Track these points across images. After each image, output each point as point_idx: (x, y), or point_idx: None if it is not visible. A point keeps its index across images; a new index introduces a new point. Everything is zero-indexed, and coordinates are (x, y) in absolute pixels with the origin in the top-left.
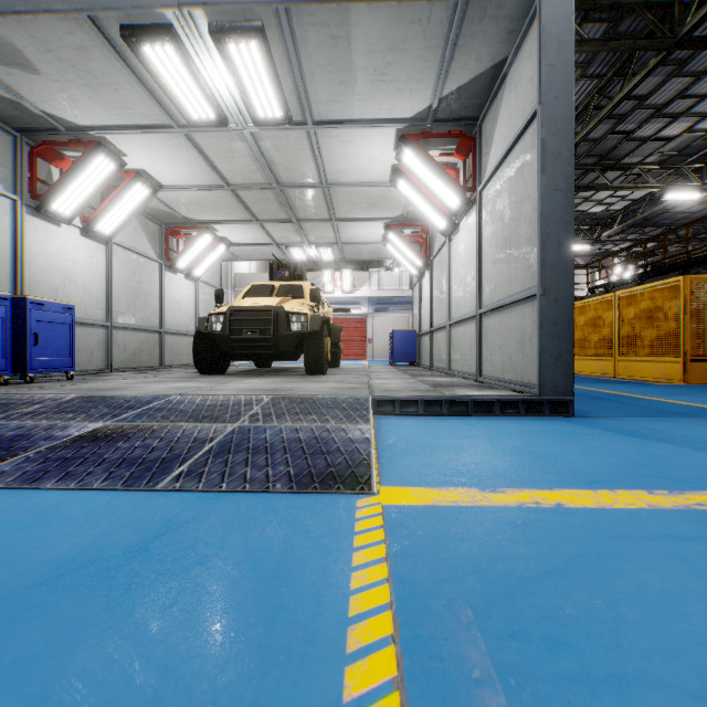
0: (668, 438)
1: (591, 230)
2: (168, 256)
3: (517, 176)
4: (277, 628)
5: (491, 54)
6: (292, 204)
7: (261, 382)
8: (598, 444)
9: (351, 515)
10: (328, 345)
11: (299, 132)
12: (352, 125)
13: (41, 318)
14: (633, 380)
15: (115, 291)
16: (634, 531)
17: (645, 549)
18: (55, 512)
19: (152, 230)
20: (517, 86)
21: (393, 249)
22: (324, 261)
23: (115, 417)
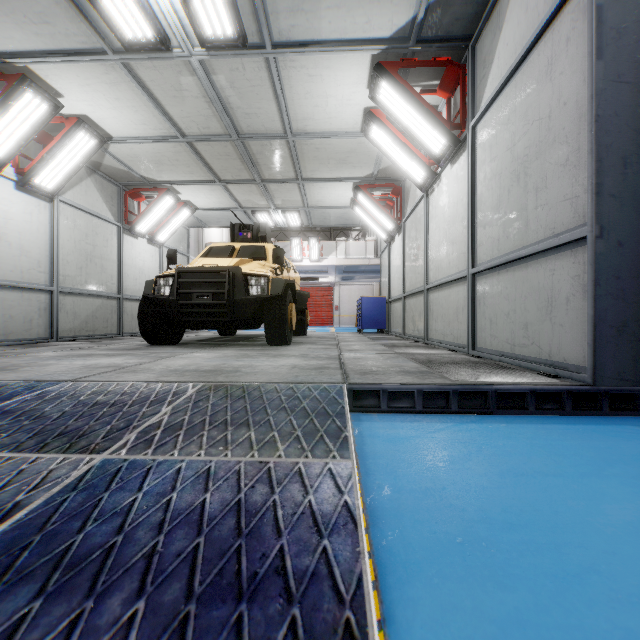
0: None
1: None
2: (127, 219)
3: (540, 83)
4: None
5: None
6: (255, 161)
7: (207, 357)
8: None
9: None
10: (292, 311)
11: (257, 60)
12: (319, 48)
13: None
14: None
15: (62, 253)
16: None
17: None
18: None
19: (109, 190)
20: None
21: (362, 212)
22: (293, 233)
23: None
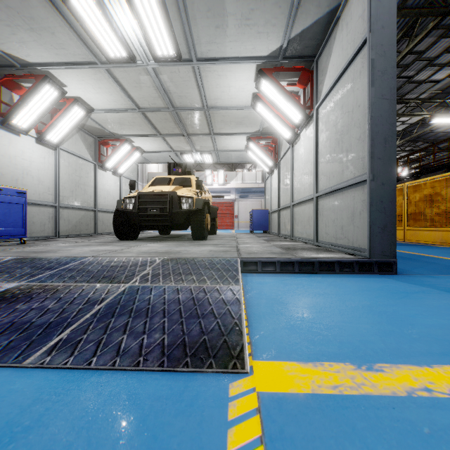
0: None
1: None
2: (100, 159)
3: (348, 92)
4: None
5: (328, 2)
6: (183, 123)
7: (159, 246)
8: (435, 303)
9: (223, 413)
10: (208, 219)
11: (187, 67)
12: (225, 61)
13: None
14: (419, 243)
15: (61, 182)
16: None
17: None
18: None
19: (89, 141)
20: (348, 25)
21: (253, 154)
22: (206, 165)
23: (32, 277)
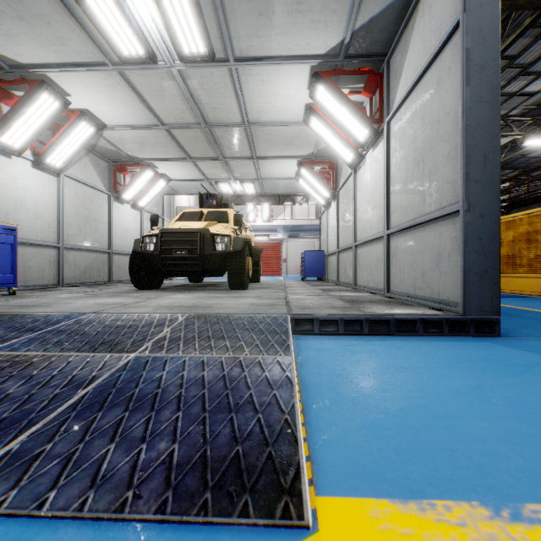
0: None
1: None
2: (116, 189)
3: (432, 96)
4: None
5: None
6: (219, 143)
7: (185, 298)
8: None
9: None
10: (249, 263)
11: (222, 69)
12: (270, 61)
13: None
14: (513, 294)
15: (66, 216)
16: None
17: None
18: None
19: (102, 166)
20: (432, 8)
21: (305, 183)
22: (248, 197)
23: (3, 342)
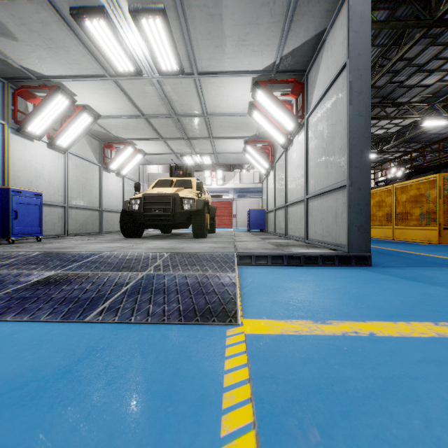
0: (438, 282)
1: (376, 145)
2: (105, 161)
3: (332, 107)
4: (163, 447)
5: (315, 27)
6: (184, 128)
7: (163, 243)
8: (391, 286)
9: (223, 342)
10: (208, 218)
11: (189, 79)
12: (223, 75)
13: (19, 201)
14: (405, 241)
15: (70, 183)
16: (430, 356)
17: (442, 372)
18: (10, 339)
19: (94, 144)
20: (332, 48)
21: (250, 156)
22: (205, 165)
23: (63, 267)
